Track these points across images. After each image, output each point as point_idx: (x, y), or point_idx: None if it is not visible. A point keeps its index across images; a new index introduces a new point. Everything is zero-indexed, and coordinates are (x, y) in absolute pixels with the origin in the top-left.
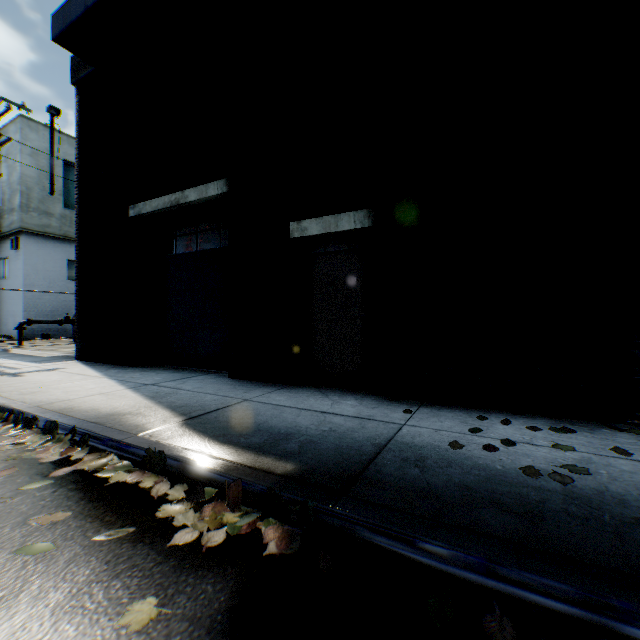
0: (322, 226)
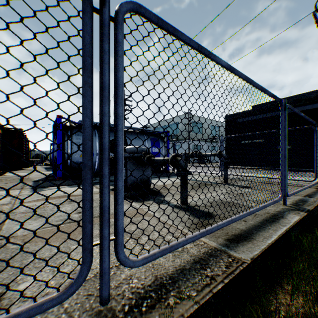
0: None
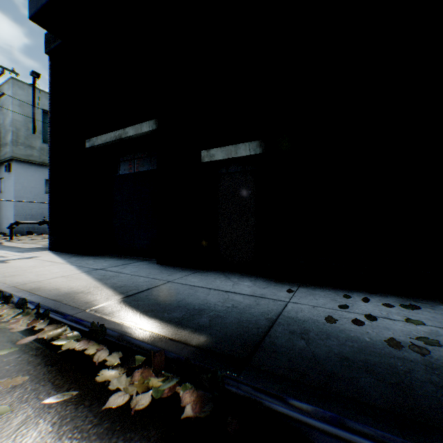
0: (225, 153)
